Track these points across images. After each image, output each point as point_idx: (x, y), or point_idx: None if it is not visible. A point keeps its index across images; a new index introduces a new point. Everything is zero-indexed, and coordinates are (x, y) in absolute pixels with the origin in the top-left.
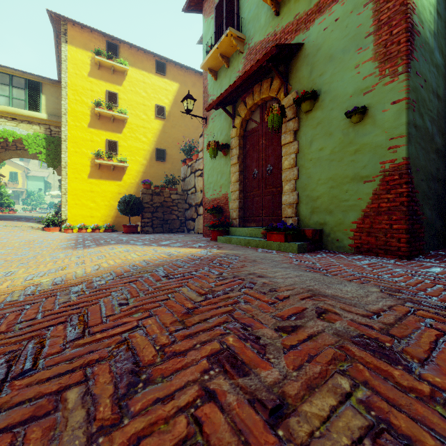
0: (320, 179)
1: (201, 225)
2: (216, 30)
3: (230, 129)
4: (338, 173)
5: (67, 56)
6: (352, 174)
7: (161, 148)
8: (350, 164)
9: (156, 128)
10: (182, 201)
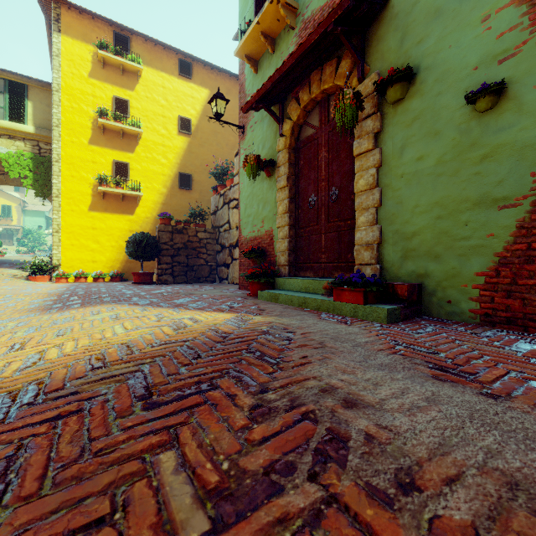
0: (419, 205)
1: (236, 273)
2: (256, 2)
3: (276, 140)
4: (450, 194)
5: (61, 49)
6: (477, 195)
7: (186, 172)
8: (473, 179)
9: (179, 147)
10: (213, 241)
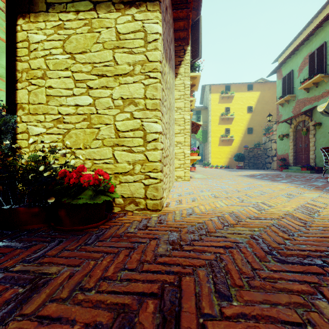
0: None
1: (274, 165)
2: (282, 87)
3: (289, 128)
4: None
5: (211, 98)
6: None
7: (250, 127)
8: None
9: (247, 118)
10: (263, 154)
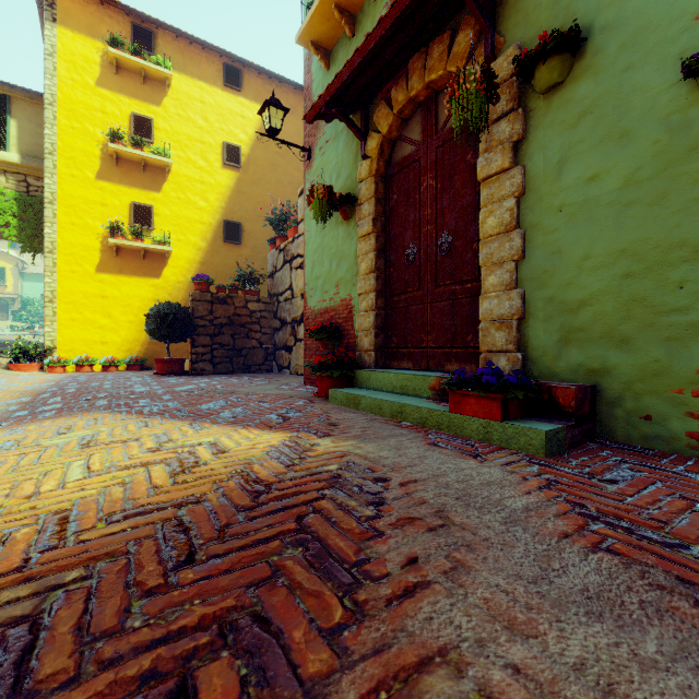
0: (591, 256)
1: (301, 359)
2: None
3: (356, 165)
4: (649, 235)
5: (56, 46)
6: None
7: (233, 219)
8: (695, 207)
9: (224, 184)
10: (269, 315)
